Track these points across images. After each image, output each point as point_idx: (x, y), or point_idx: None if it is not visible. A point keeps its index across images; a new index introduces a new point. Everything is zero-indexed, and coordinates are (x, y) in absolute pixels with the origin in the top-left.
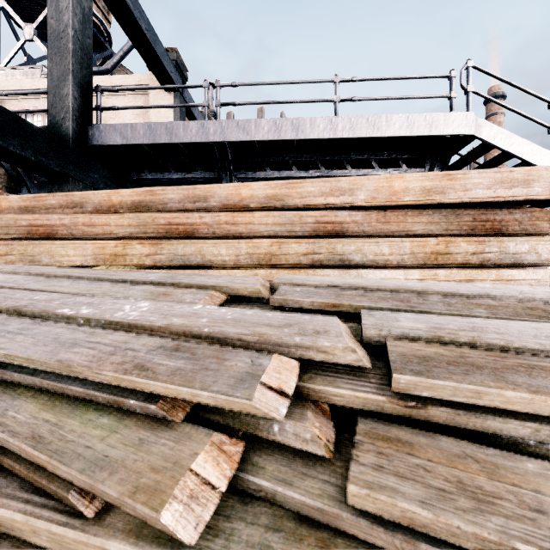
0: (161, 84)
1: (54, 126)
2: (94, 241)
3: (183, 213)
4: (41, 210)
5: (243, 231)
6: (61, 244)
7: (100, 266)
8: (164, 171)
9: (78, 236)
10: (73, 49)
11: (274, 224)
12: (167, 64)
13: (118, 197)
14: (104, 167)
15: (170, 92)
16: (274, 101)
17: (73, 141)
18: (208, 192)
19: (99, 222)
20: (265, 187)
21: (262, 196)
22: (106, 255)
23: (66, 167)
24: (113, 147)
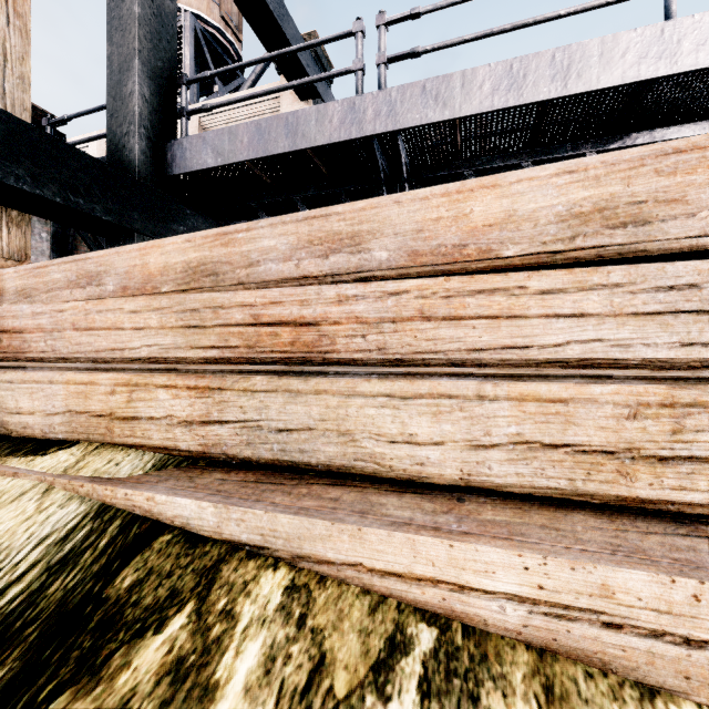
0: (294, 90)
1: (114, 150)
2: (69, 374)
3: (291, 288)
4: (42, 295)
5: (483, 342)
6: (7, 381)
7: (73, 449)
8: (291, 212)
9: (64, 355)
10: (141, 15)
11: (611, 315)
12: (301, 54)
13: (158, 256)
14: (196, 213)
15: (307, 100)
16: (504, 26)
17: (141, 170)
18: (363, 223)
19: (101, 319)
20: (564, 181)
21: (549, 214)
22: (92, 415)
23: (126, 214)
24: (211, 179)
